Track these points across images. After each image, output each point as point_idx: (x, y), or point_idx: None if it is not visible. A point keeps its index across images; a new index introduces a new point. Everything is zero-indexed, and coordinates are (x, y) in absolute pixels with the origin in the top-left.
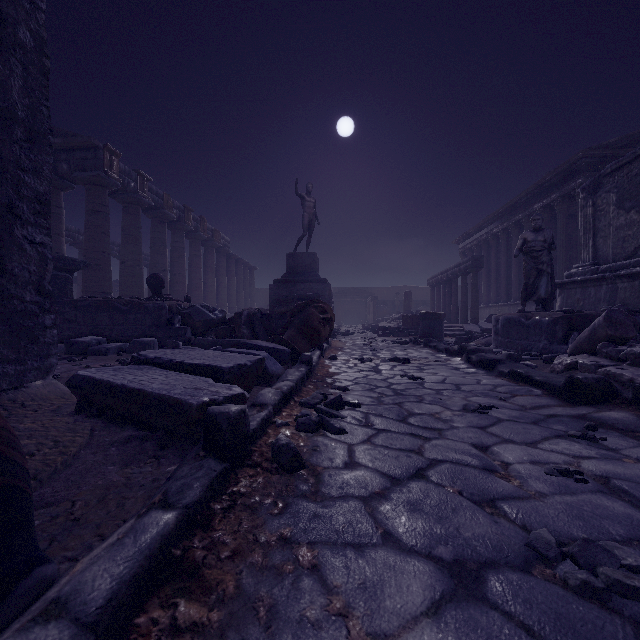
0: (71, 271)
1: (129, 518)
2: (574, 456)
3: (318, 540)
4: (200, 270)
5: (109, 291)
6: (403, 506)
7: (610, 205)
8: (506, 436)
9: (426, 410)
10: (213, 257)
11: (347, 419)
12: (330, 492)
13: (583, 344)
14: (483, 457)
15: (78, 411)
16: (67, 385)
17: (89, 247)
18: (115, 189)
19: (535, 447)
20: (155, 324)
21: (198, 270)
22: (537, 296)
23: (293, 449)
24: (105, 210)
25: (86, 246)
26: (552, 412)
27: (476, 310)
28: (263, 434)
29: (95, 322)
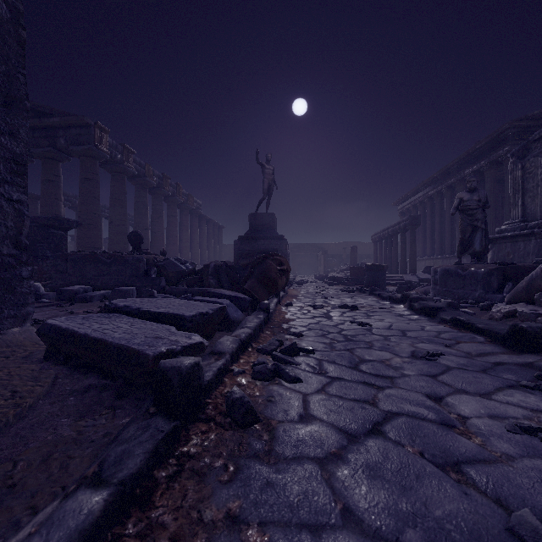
0: (66, 229)
1: (69, 483)
2: (532, 409)
3: (270, 519)
4: (176, 229)
5: (99, 246)
6: (362, 471)
7: (538, 168)
8: (458, 386)
9: (376, 357)
10: (187, 218)
11: (302, 366)
12: (284, 452)
13: (521, 294)
14: (439, 410)
15: (46, 358)
16: (36, 333)
17: (82, 209)
18: (104, 160)
19: (490, 398)
20: (134, 275)
21: (175, 229)
22: (472, 250)
23: (247, 403)
24: (96, 178)
25: (80, 208)
26: (498, 360)
27: (414, 262)
28: (219, 383)
29: (83, 273)
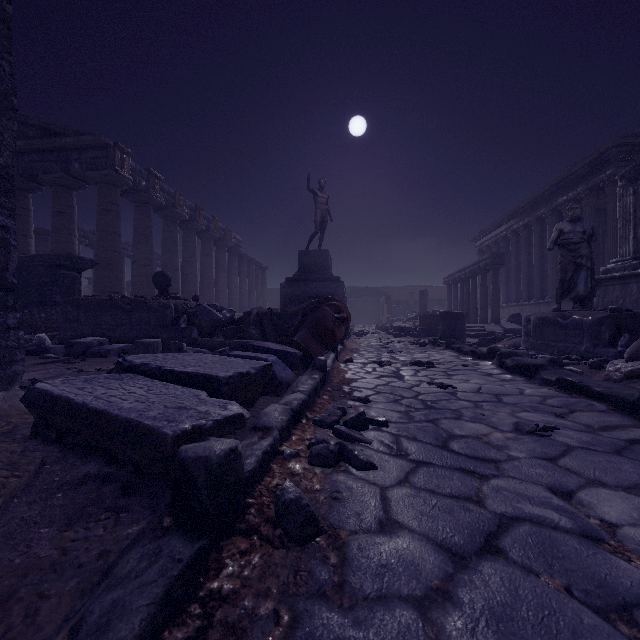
0: (79, 270)
1: None
2: None
3: None
4: (212, 270)
5: (120, 291)
6: (485, 623)
7: None
8: (590, 474)
9: (470, 431)
10: (225, 257)
11: (374, 445)
12: (363, 586)
13: None
14: (573, 512)
15: (34, 434)
16: (21, 401)
17: (100, 246)
18: (126, 188)
19: (639, 495)
20: (160, 324)
21: (210, 270)
22: (575, 293)
23: (305, 508)
24: (116, 209)
25: (97, 245)
26: (632, 436)
27: (497, 309)
28: (265, 472)
29: (98, 322)
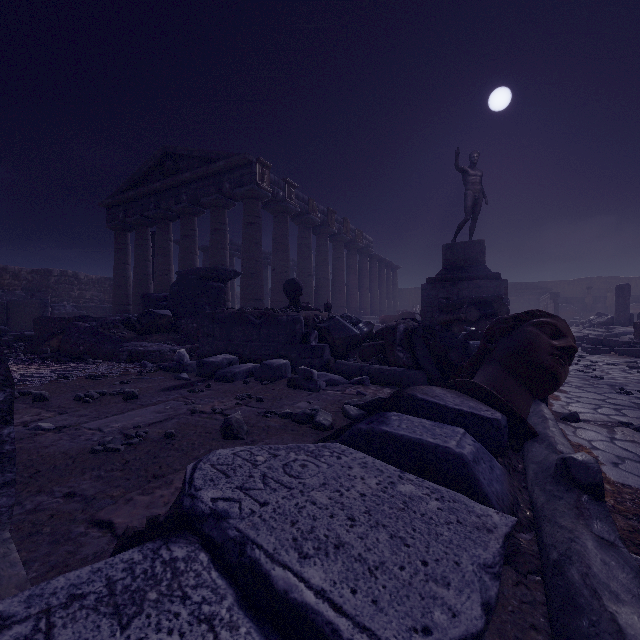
0: (225, 281)
1: None
2: None
3: None
4: (343, 273)
5: (261, 298)
6: None
7: None
8: None
9: None
10: (355, 259)
11: None
12: None
13: None
14: None
15: None
16: None
17: (245, 257)
18: (267, 200)
19: None
20: (288, 341)
21: (341, 273)
22: None
23: None
24: (258, 221)
25: (243, 257)
26: None
27: None
28: None
29: (230, 337)
